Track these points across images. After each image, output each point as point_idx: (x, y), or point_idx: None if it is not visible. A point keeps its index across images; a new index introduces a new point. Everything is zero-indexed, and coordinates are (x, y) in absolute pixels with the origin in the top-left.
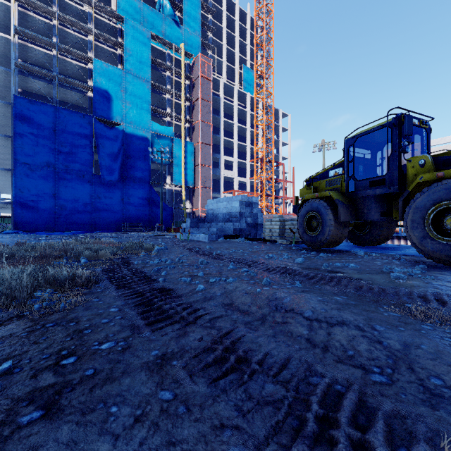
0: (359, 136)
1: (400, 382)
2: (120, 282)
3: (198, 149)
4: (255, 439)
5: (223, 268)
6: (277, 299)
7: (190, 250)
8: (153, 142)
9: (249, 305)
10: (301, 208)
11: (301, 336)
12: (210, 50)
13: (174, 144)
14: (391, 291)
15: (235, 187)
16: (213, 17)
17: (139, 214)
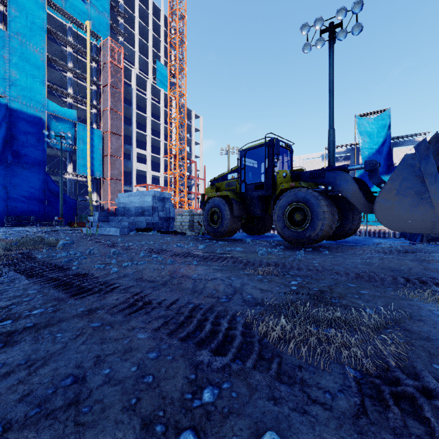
0: (248, 150)
1: (234, 300)
2: (29, 272)
3: (107, 138)
4: (152, 328)
5: (135, 256)
6: (176, 270)
7: (100, 243)
8: (49, 124)
9: (155, 277)
10: (206, 205)
11: (188, 289)
12: (121, 36)
13: (77, 130)
14: (254, 262)
15: (149, 180)
16: (125, 2)
17: (30, 206)
